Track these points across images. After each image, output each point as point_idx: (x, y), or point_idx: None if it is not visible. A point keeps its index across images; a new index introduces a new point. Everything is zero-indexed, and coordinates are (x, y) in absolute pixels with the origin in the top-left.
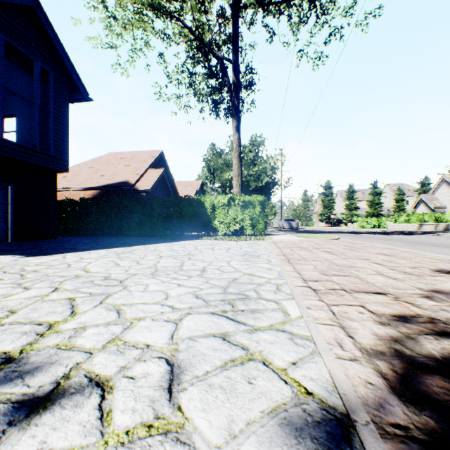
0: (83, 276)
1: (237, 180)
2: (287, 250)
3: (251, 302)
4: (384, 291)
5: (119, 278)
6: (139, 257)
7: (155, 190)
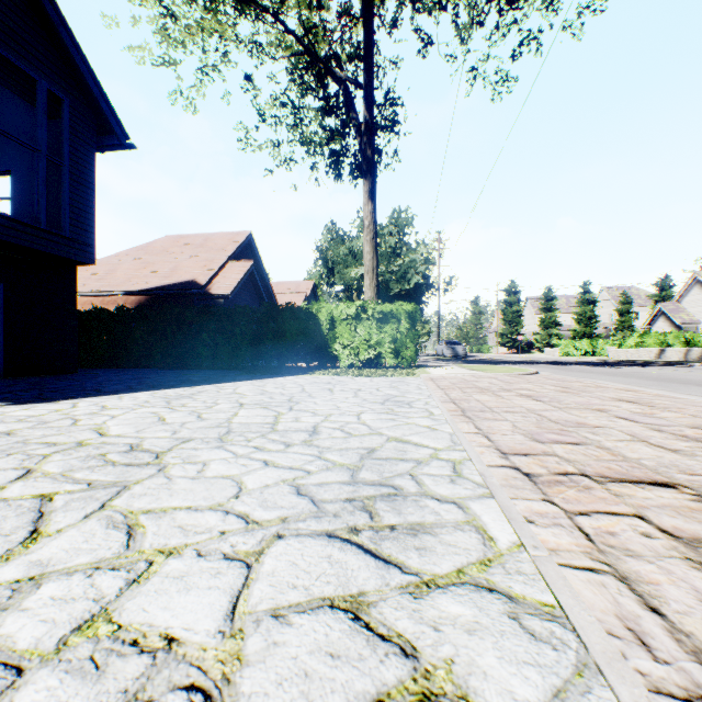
0: (90, 444)
1: (370, 278)
2: (458, 393)
3: (408, 506)
4: (668, 479)
5: (157, 447)
6: (203, 406)
7: (239, 296)
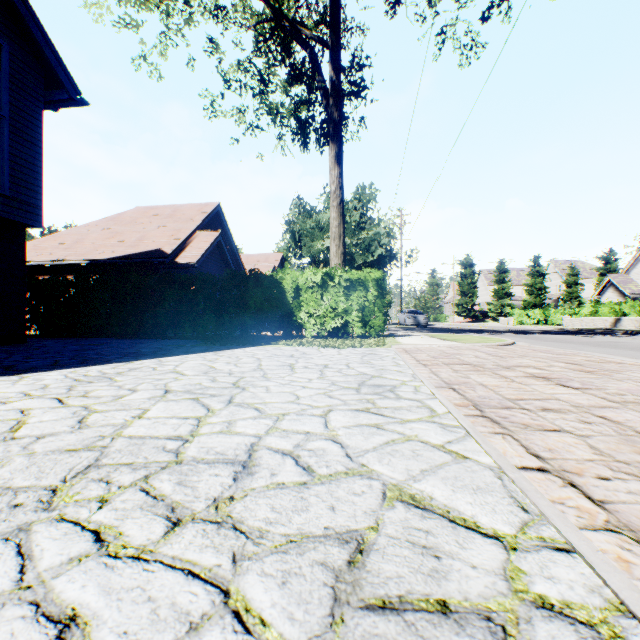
0: None
1: (337, 245)
2: (448, 372)
3: None
4: None
5: None
6: (111, 396)
7: (207, 265)
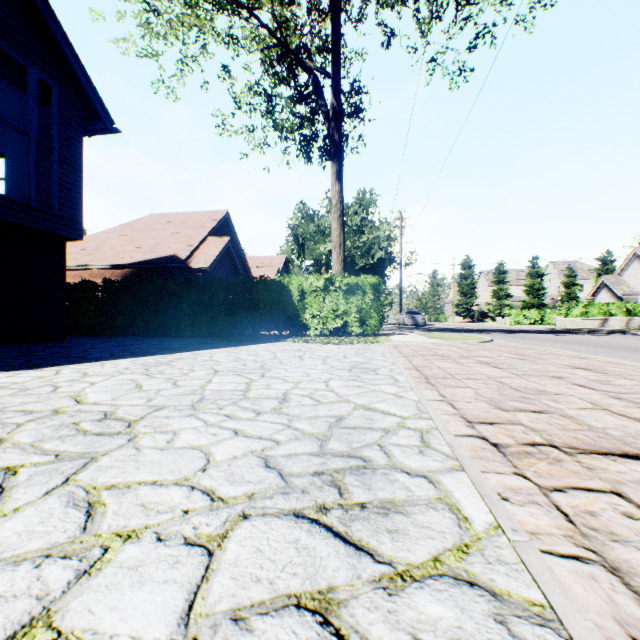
0: (66, 412)
1: (338, 253)
2: (420, 360)
3: (377, 480)
4: (638, 451)
5: (130, 415)
6: (180, 373)
7: (217, 269)
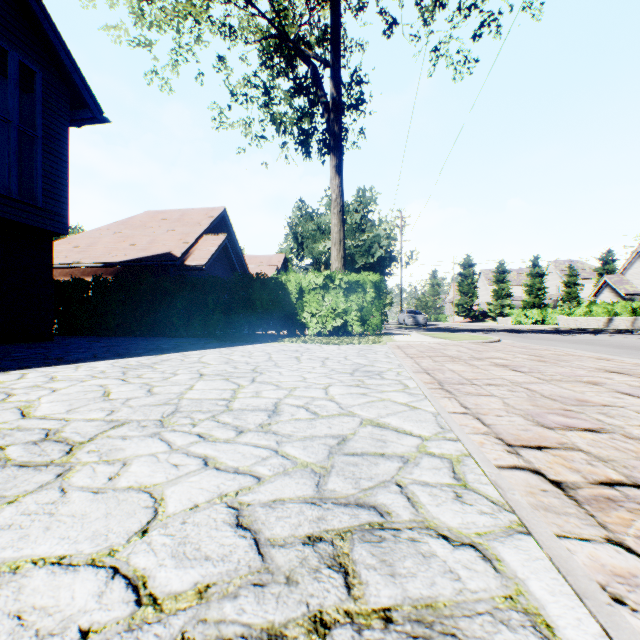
0: None
1: (337, 249)
2: (428, 362)
3: (404, 554)
4: None
5: (78, 435)
6: (160, 377)
7: (214, 267)
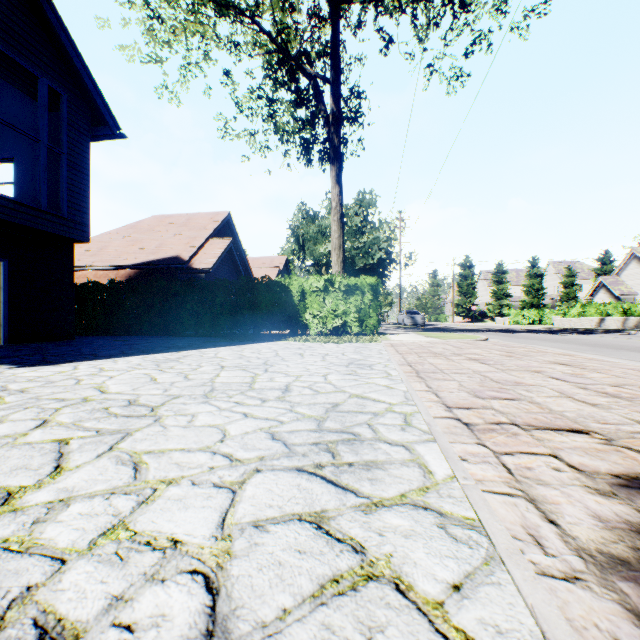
0: (94, 400)
1: (337, 254)
2: (414, 357)
3: (364, 448)
4: (583, 427)
5: (152, 402)
6: (189, 368)
7: (219, 270)
